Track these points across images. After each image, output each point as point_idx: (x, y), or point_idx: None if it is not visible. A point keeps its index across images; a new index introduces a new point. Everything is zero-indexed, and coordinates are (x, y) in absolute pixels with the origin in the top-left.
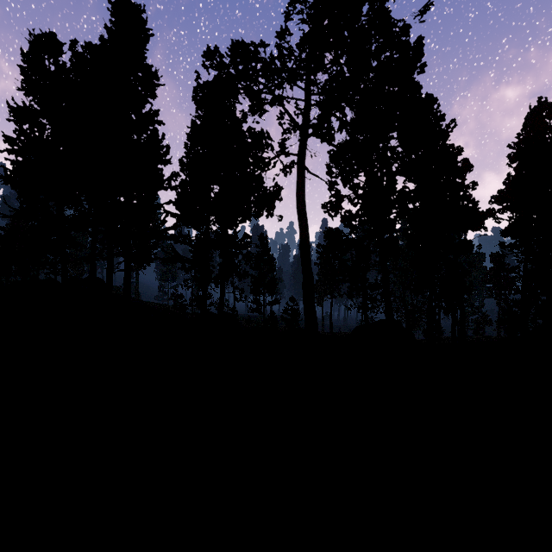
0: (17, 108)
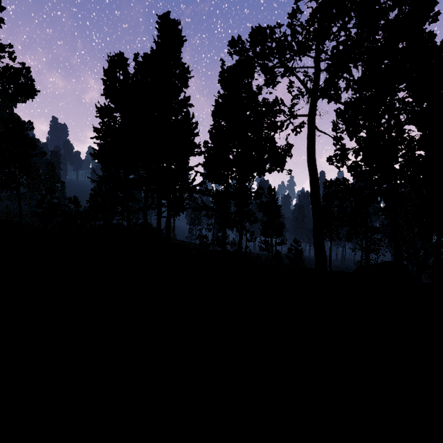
0: (101, 108)
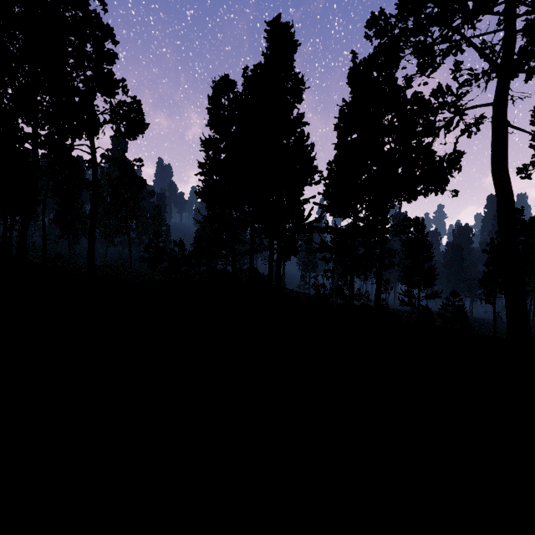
0: (205, 140)
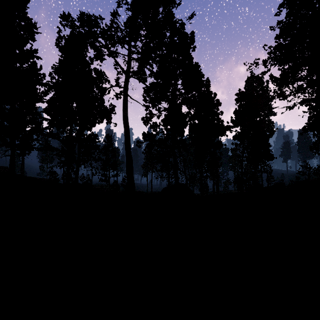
0: None
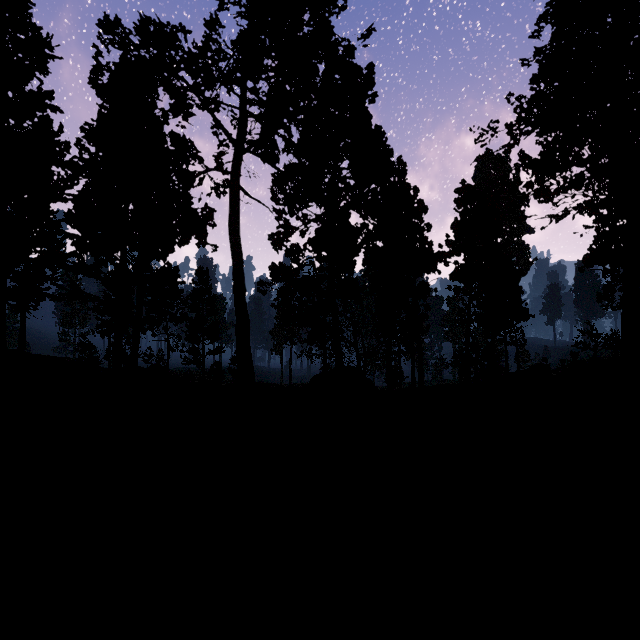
0: None
